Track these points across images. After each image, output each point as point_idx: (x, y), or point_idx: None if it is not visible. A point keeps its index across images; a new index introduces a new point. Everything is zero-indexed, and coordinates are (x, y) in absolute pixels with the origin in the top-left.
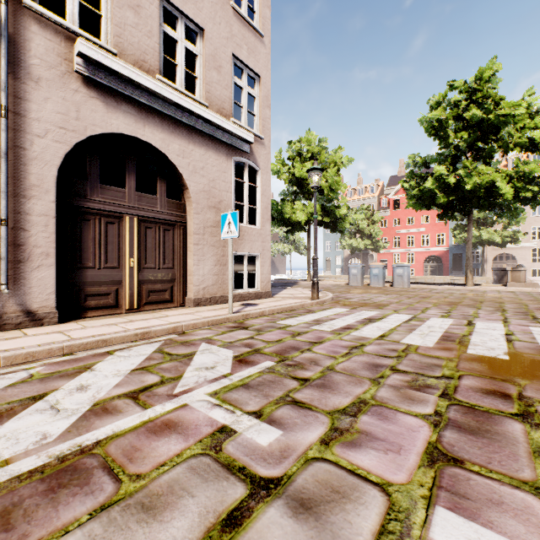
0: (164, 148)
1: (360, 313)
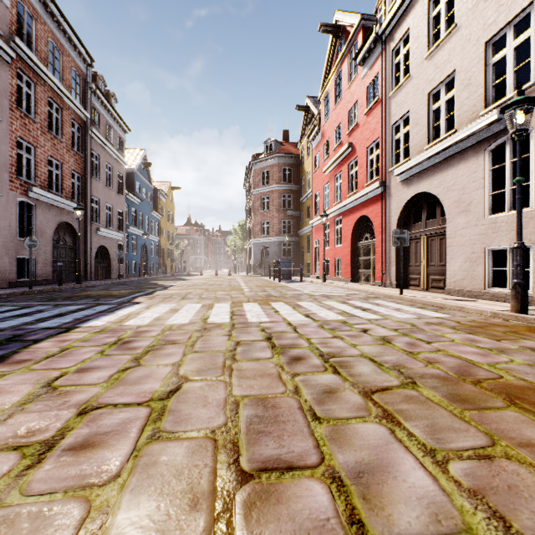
0: (429, 189)
1: (399, 313)
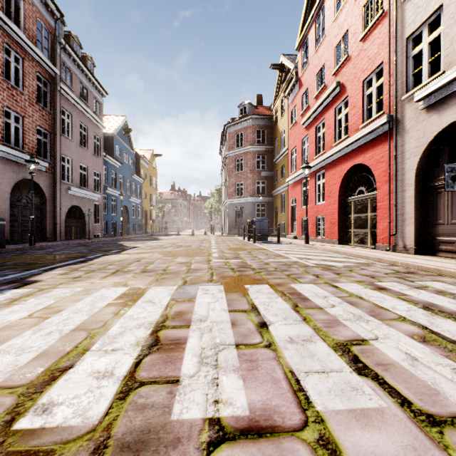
0: None
1: None
